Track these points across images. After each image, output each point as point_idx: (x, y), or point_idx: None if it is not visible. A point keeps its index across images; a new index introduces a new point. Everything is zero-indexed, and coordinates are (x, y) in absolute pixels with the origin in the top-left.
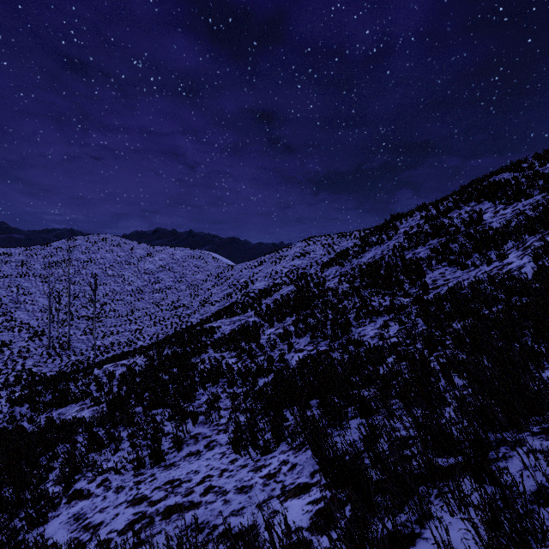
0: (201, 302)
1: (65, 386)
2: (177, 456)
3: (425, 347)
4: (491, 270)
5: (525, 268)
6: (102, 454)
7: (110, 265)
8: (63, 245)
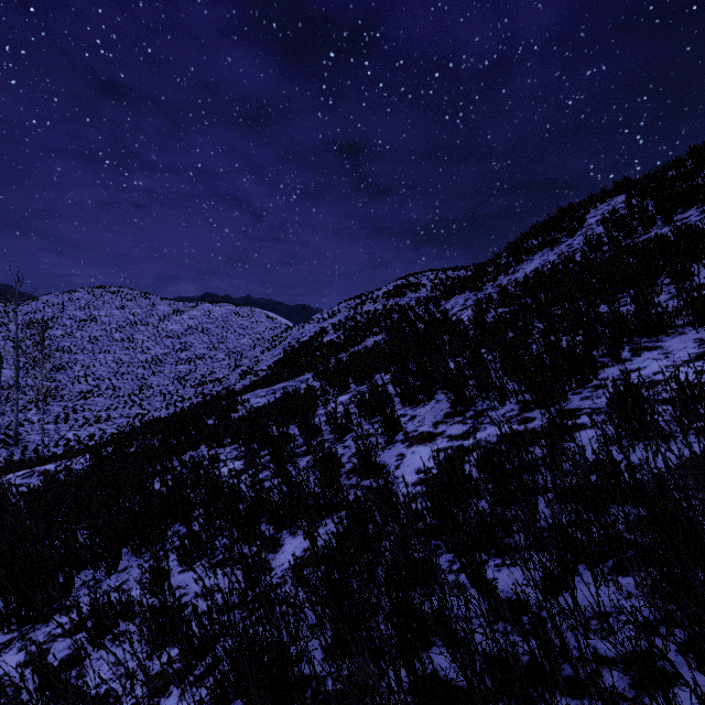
0: (241, 373)
1: None
2: None
3: None
4: None
5: None
6: None
7: (117, 325)
8: (56, 299)
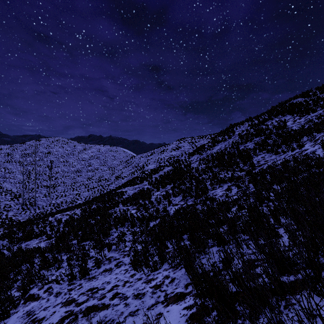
0: (116, 177)
1: (30, 228)
2: (97, 272)
3: (257, 201)
4: (294, 154)
5: (316, 152)
6: (49, 270)
7: (61, 155)
8: (33, 143)
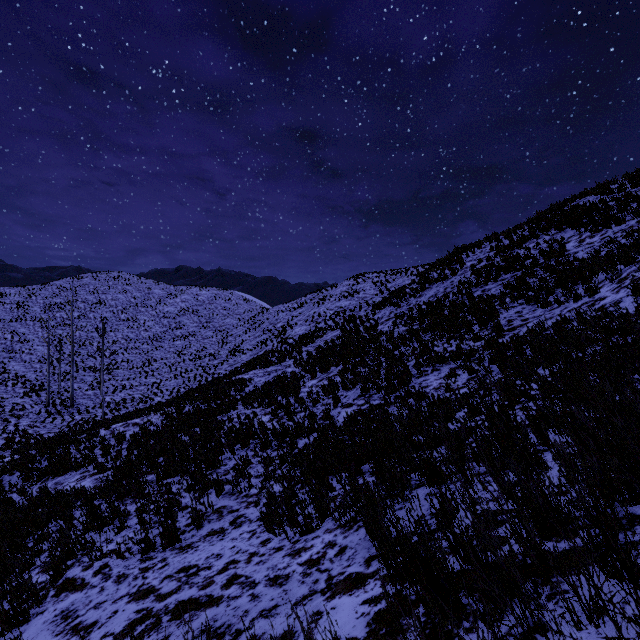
0: (230, 351)
1: (64, 450)
2: (196, 536)
3: (505, 398)
4: (579, 307)
5: (622, 303)
6: (103, 533)
7: (123, 308)
8: (68, 284)
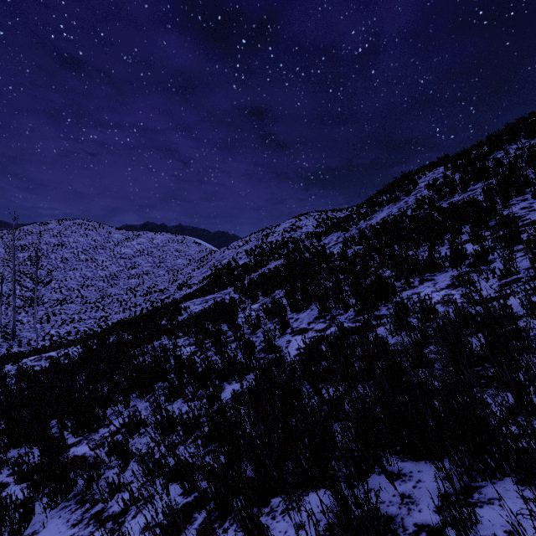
0: (178, 286)
1: None
2: None
3: None
4: None
5: None
6: None
7: (83, 249)
8: (34, 229)
